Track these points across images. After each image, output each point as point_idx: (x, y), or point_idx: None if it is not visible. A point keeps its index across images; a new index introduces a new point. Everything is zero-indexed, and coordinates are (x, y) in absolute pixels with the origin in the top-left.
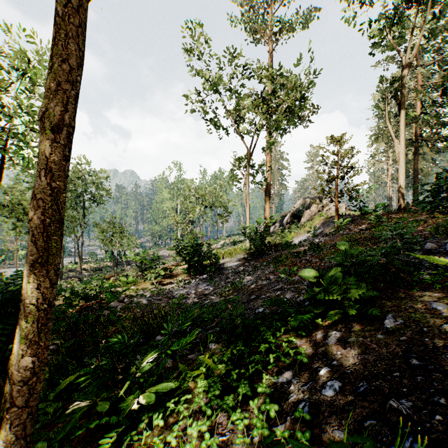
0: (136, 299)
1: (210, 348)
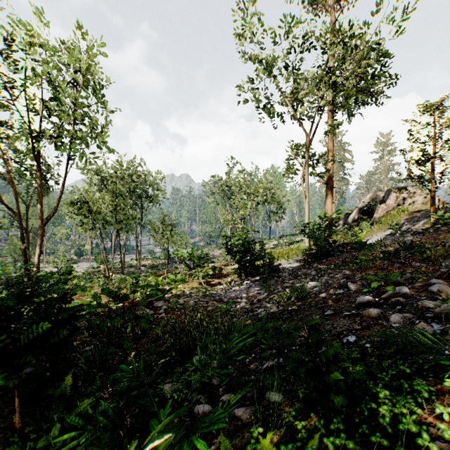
0: (181, 300)
1: (271, 402)
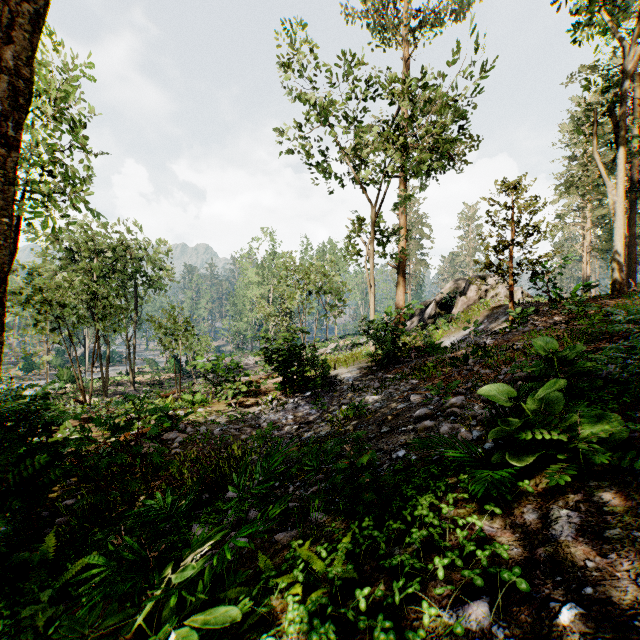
0: (203, 429)
1: (313, 522)
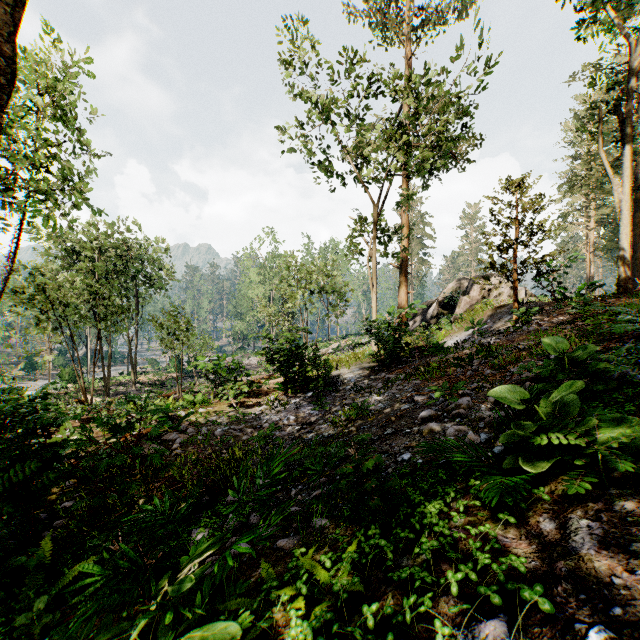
0: (204, 429)
1: (317, 528)
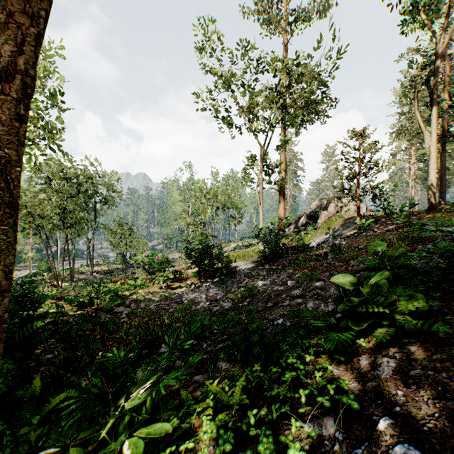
0: (142, 304)
1: (220, 368)
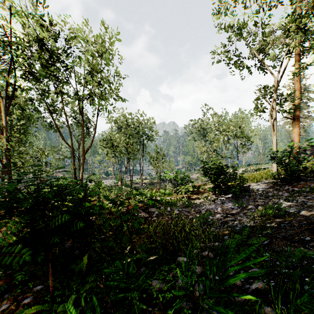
0: (168, 208)
1: None
